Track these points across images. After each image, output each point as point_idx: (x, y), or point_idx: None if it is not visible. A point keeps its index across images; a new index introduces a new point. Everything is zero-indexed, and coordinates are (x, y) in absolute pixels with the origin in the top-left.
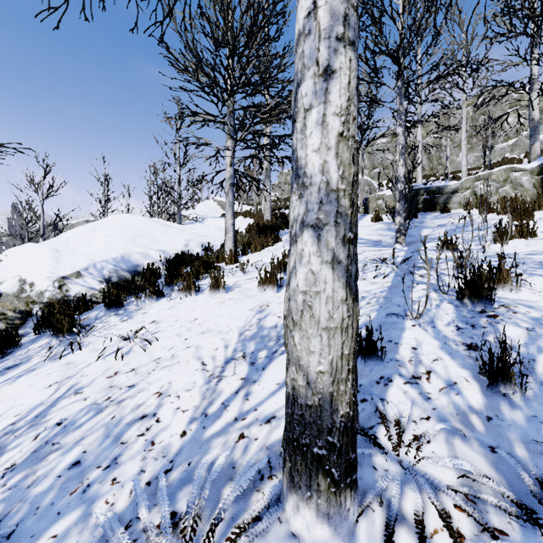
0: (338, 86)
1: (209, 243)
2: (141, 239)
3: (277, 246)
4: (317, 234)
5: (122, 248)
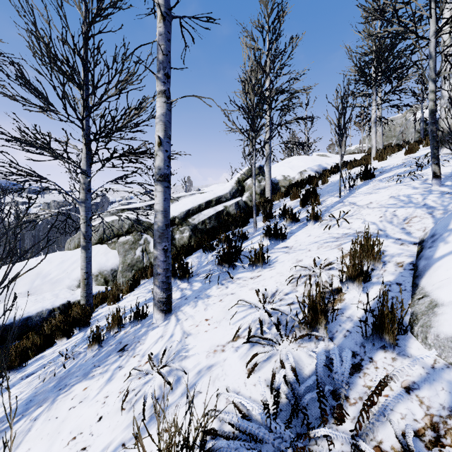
0: (451, 79)
1: (355, 158)
2: (317, 161)
3: (401, 151)
4: (447, 104)
5: (312, 163)
